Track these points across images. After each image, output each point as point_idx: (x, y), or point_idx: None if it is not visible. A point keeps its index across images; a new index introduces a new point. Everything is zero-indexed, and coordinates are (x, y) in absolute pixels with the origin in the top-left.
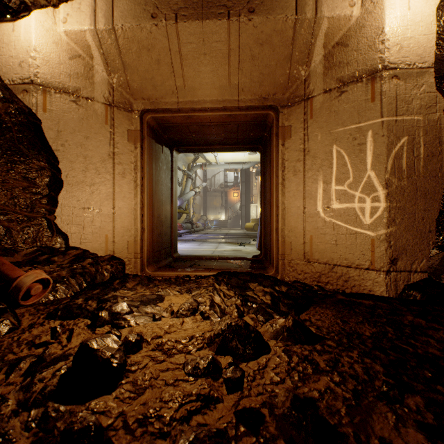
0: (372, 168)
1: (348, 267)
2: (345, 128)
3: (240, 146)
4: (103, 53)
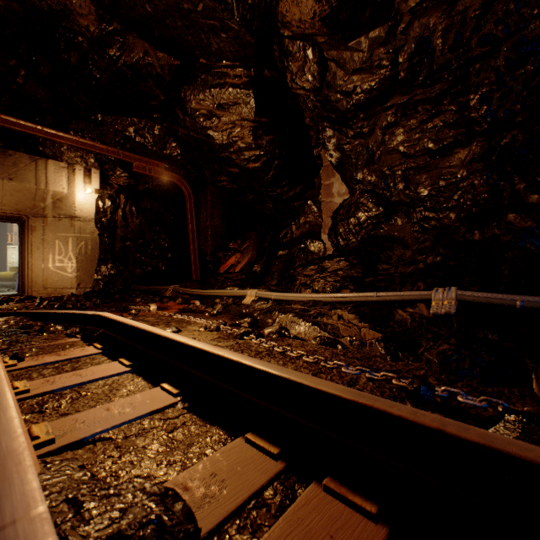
0: (72, 252)
1: (63, 289)
2: (62, 234)
3: (1, 220)
4: None
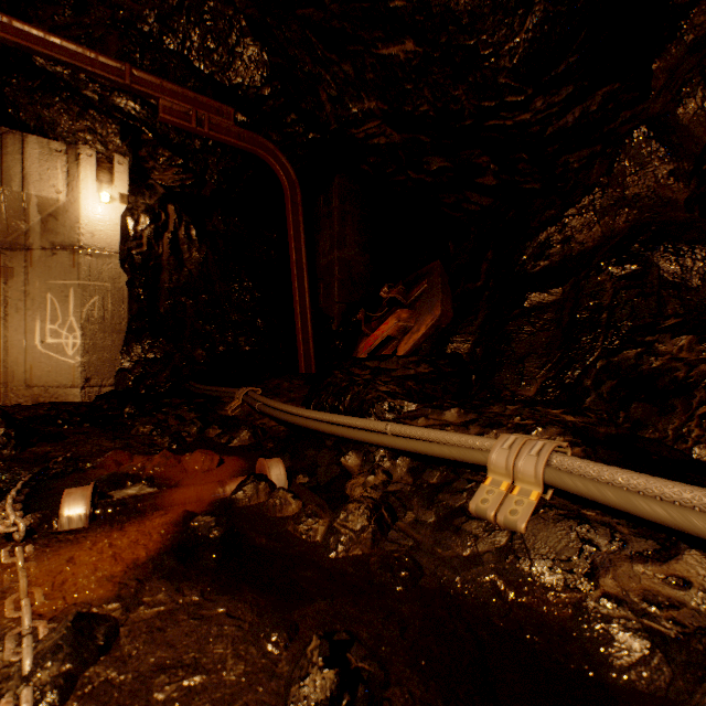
0: (74, 315)
1: (59, 387)
2: (57, 282)
3: None
4: None
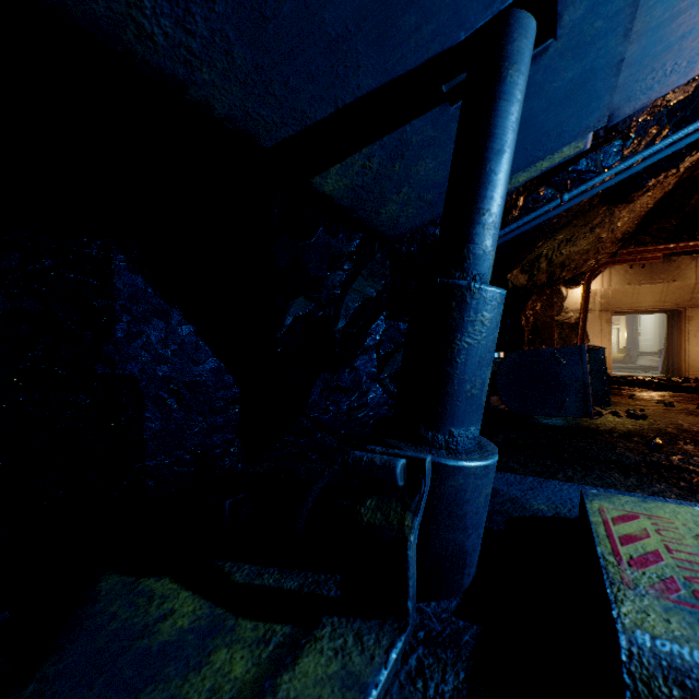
0: None
1: None
2: None
3: (652, 313)
4: (601, 294)
